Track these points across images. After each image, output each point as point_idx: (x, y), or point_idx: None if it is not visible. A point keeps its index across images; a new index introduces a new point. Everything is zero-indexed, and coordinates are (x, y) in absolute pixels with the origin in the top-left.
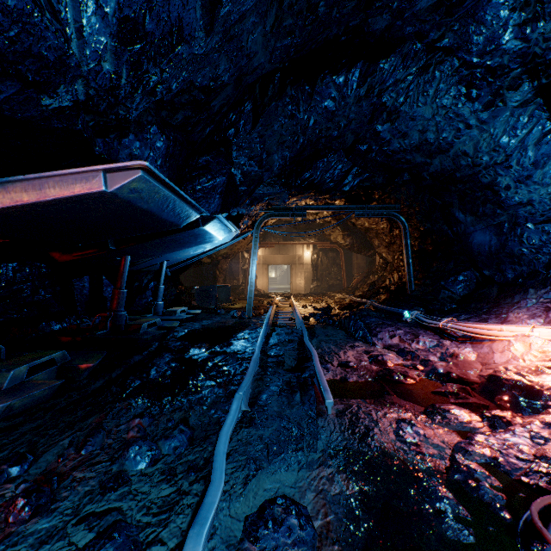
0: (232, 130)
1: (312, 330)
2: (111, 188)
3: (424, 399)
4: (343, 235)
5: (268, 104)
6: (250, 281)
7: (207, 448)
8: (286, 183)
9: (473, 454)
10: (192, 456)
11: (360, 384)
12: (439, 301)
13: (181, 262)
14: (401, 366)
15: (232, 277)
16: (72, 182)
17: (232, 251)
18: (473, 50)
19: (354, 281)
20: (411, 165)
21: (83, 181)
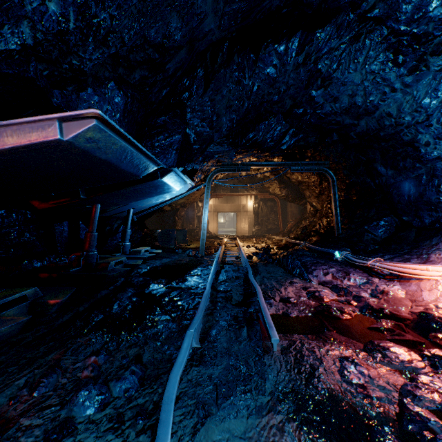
0: (186, 94)
1: (256, 267)
2: (67, 136)
3: (362, 334)
4: (279, 187)
5: (217, 71)
6: (203, 226)
7: (157, 390)
8: (233, 143)
9: (422, 399)
10: (142, 399)
11: (301, 319)
12: (363, 243)
13: (145, 209)
14: (336, 301)
15: (188, 222)
16: (29, 131)
17: (189, 201)
18: (402, 18)
19: (288, 225)
20: (340, 126)
21: (40, 129)
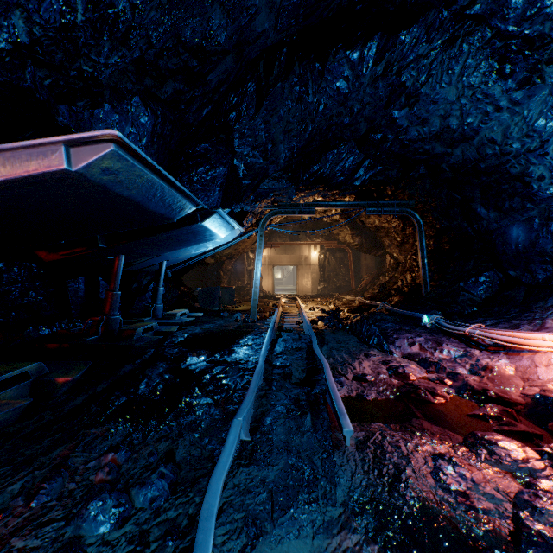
0: (233, 114)
1: (322, 335)
2: (76, 166)
3: (460, 424)
4: (351, 234)
5: (273, 85)
6: (255, 283)
7: (193, 499)
8: (293, 177)
9: (544, 513)
10: (173, 512)
11: (380, 403)
12: (458, 304)
13: (182, 262)
14: (425, 379)
15: (236, 278)
16: (26, 159)
17: (237, 251)
18: (510, 16)
19: (363, 282)
20: (429, 156)
21: (40, 157)
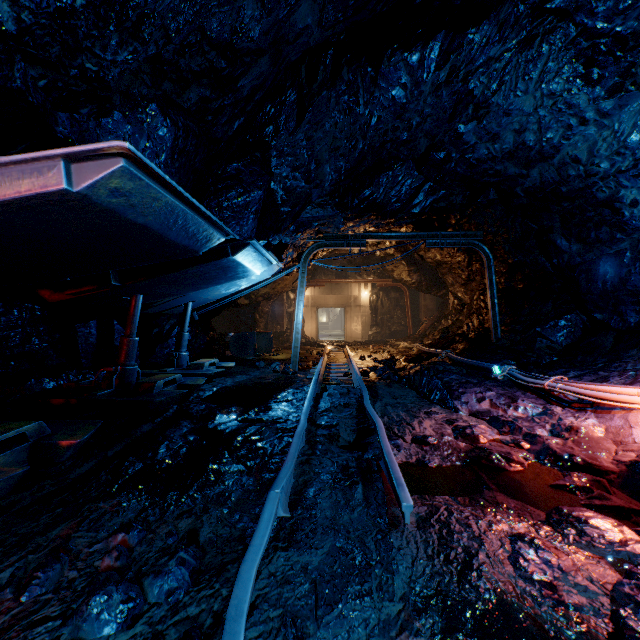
0: (269, 128)
1: (374, 389)
2: (78, 185)
3: (542, 496)
4: (408, 271)
5: (317, 93)
6: (296, 327)
7: (219, 592)
8: (340, 204)
9: None
10: (194, 608)
11: (445, 470)
12: (535, 353)
13: (211, 303)
14: (498, 442)
15: (274, 322)
16: (18, 177)
17: (275, 291)
18: (599, 10)
19: (421, 326)
20: (500, 179)
21: (34, 174)
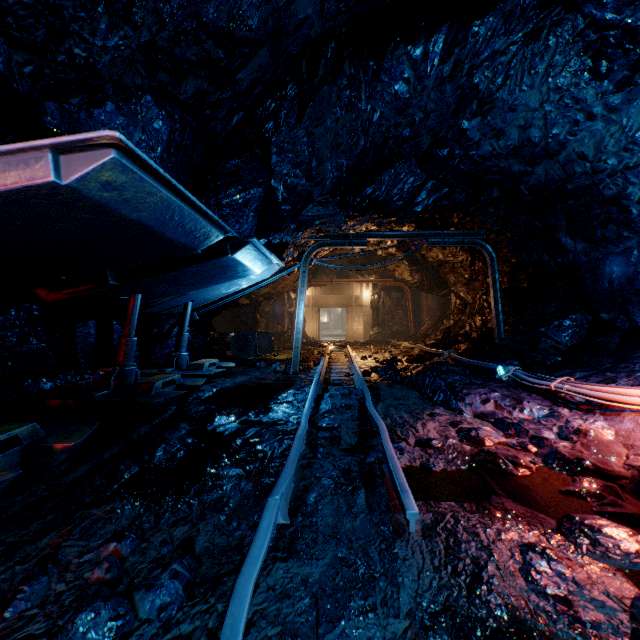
0: (269, 124)
1: (376, 390)
2: (67, 178)
3: (551, 503)
4: (410, 270)
5: (318, 88)
6: (297, 327)
7: (215, 607)
8: (341, 202)
9: None
10: (188, 625)
11: (450, 475)
12: (539, 353)
13: (211, 303)
14: (503, 445)
15: (275, 322)
16: (4, 169)
17: (276, 291)
18: (609, 0)
19: (423, 326)
20: (504, 176)
21: (21, 166)
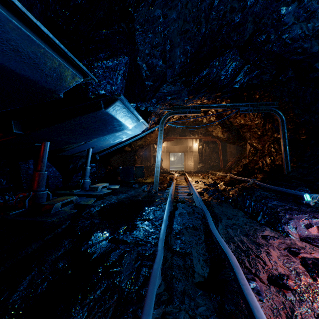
0: None
1: (211, 208)
2: None
3: None
4: (222, 131)
5: None
6: (157, 164)
7: None
8: (186, 81)
9: None
10: None
11: None
12: None
13: (107, 149)
14: None
15: (146, 160)
16: None
17: (146, 143)
18: None
19: (229, 163)
20: (304, 56)
21: None
